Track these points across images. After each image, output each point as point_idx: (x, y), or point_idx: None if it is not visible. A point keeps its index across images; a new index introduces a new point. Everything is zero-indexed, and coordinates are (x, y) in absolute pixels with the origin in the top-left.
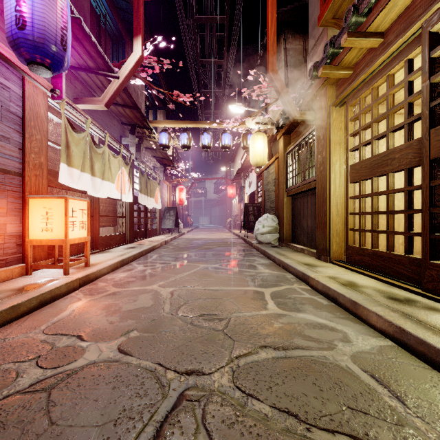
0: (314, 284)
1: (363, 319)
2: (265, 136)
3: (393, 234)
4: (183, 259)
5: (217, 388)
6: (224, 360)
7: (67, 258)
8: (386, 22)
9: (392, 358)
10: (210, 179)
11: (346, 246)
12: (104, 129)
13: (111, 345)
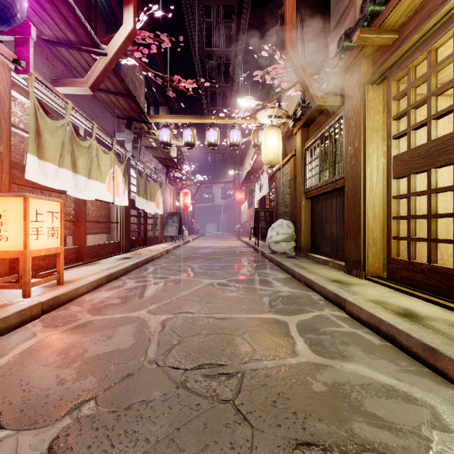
0: (354, 312)
1: (450, 377)
2: (279, 131)
3: None
4: (185, 272)
5: None
6: None
7: (26, 275)
8: None
9: None
10: (217, 183)
11: (387, 259)
12: (91, 119)
13: (39, 439)
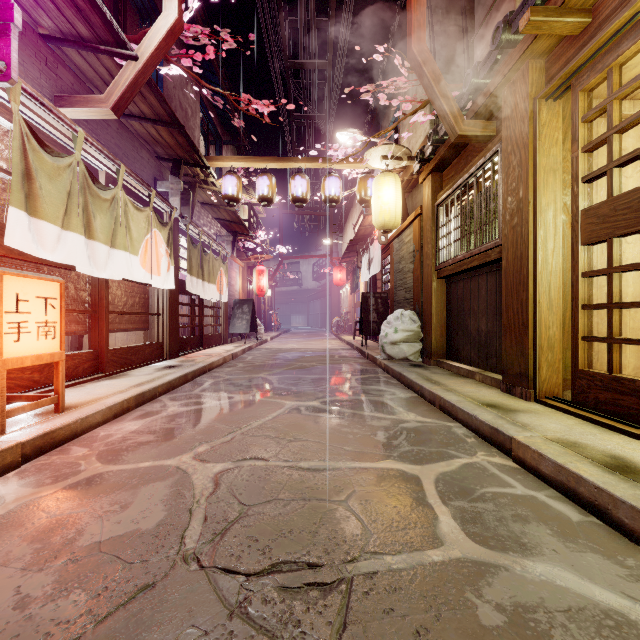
0: (528, 459)
1: None
2: (397, 179)
3: None
4: (257, 389)
5: None
6: None
7: None
8: None
9: None
10: (306, 257)
11: (572, 371)
12: (116, 158)
13: None
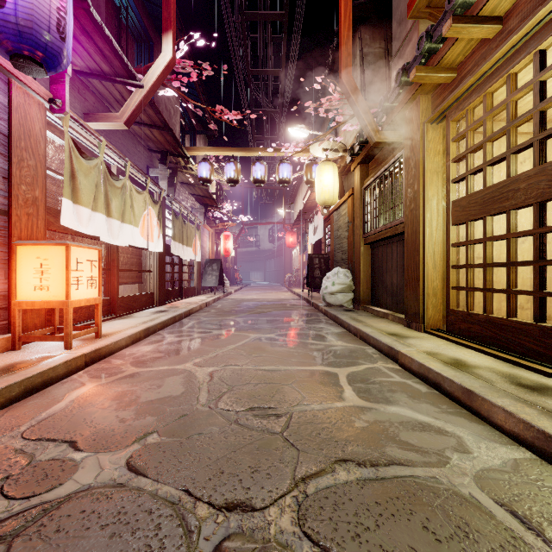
0: (406, 363)
1: (482, 415)
2: (335, 166)
3: (517, 293)
4: (229, 327)
5: (274, 535)
6: (284, 484)
7: (68, 326)
8: (507, 1)
9: (538, 481)
10: (263, 223)
11: (446, 310)
12: (124, 156)
13: (117, 458)
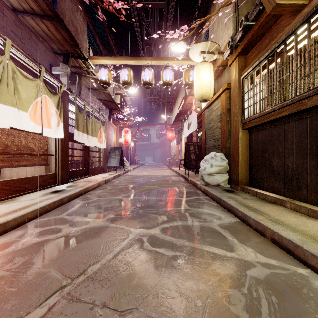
0: None
1: None
2: (211, 65)
3: None
4: (112, 212)
5: None
6: None
7: None
8: None
9: None
10: (152, 124)
11: None
12: (4, 35)
13: None
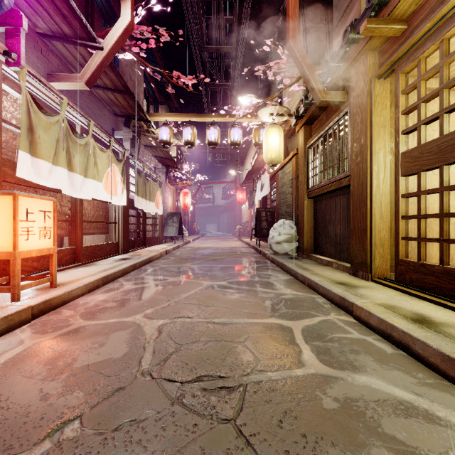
0: (363, 317)
1: None
2: (280, 129)
3: None
4: (184, 274)
5: None
6: None
7: (15, 277)
8: None
9: None
10: (217, 183)
11: (395, 260)
12: (87, 116)
13: None
